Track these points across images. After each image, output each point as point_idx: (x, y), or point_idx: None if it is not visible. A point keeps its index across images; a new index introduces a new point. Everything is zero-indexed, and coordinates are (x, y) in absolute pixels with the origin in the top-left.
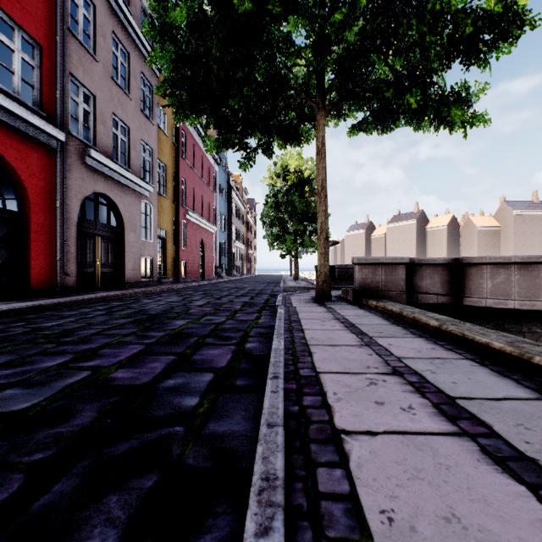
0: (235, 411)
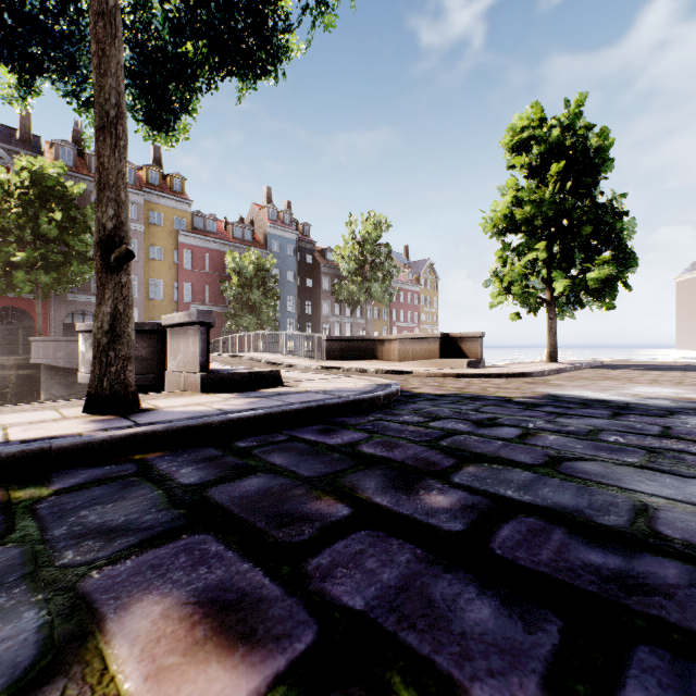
0: None
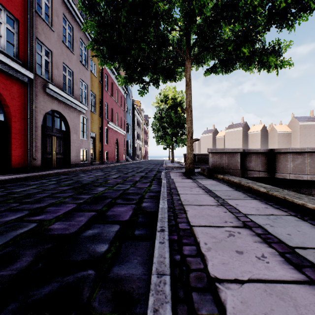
0: (133, 256)
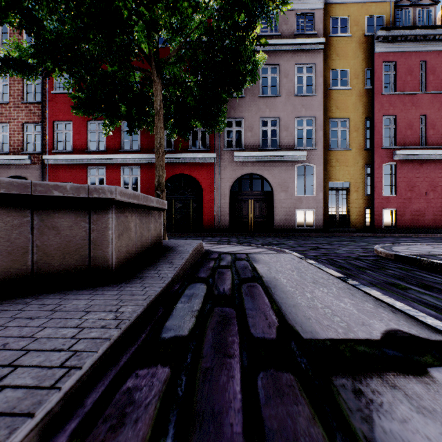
0: None
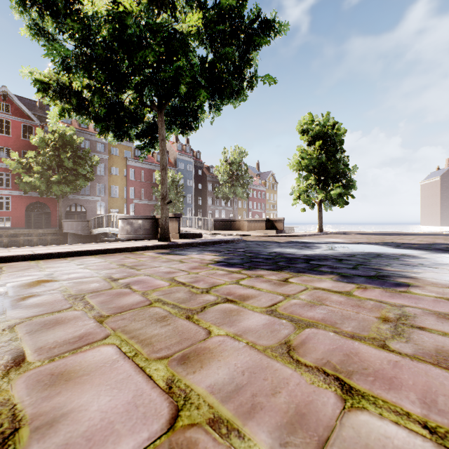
0: None
